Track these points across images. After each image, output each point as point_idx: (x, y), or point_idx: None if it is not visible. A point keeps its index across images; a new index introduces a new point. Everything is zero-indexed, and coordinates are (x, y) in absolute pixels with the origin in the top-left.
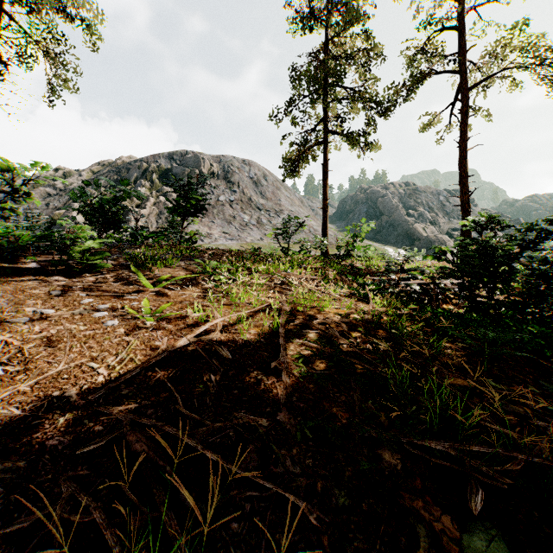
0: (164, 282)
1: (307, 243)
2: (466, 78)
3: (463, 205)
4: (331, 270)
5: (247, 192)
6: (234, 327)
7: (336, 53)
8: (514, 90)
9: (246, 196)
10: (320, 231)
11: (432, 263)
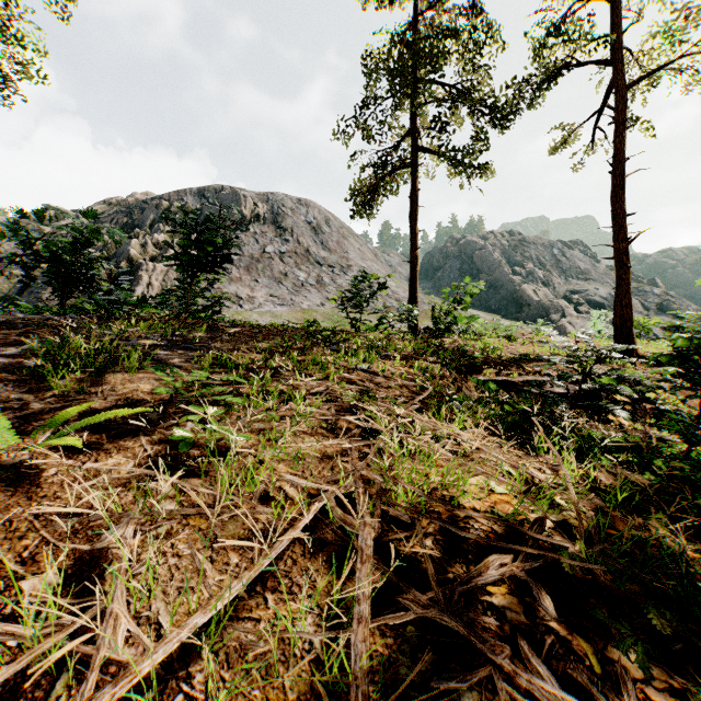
0: (73, 422)
1: (388, 313)
2: (622, 69)
3: (619, 257)
4: (430, 358)
5: (303, 241)
6: (169, 695)
7: (431, 31)
8: (691, 89)
9: (302, 247)
10: (400, 293)
11: (566, 341)
